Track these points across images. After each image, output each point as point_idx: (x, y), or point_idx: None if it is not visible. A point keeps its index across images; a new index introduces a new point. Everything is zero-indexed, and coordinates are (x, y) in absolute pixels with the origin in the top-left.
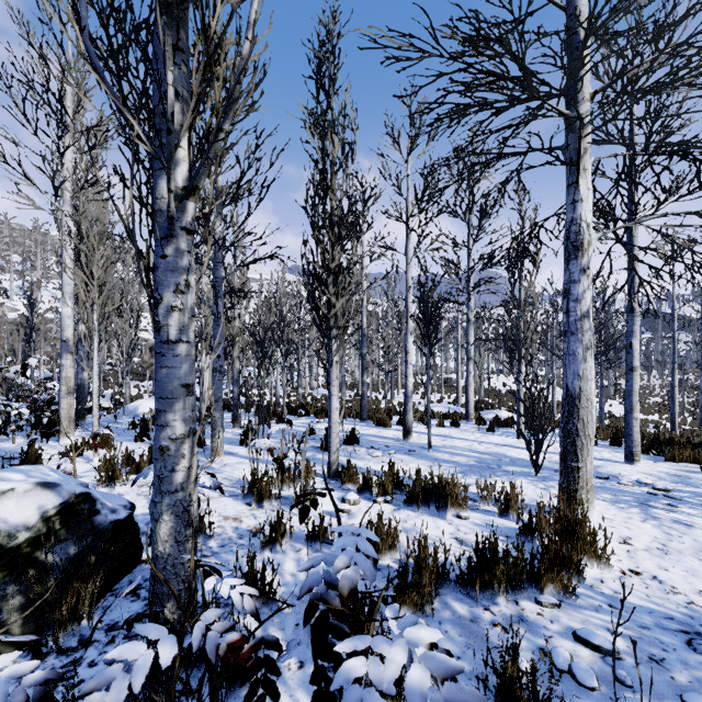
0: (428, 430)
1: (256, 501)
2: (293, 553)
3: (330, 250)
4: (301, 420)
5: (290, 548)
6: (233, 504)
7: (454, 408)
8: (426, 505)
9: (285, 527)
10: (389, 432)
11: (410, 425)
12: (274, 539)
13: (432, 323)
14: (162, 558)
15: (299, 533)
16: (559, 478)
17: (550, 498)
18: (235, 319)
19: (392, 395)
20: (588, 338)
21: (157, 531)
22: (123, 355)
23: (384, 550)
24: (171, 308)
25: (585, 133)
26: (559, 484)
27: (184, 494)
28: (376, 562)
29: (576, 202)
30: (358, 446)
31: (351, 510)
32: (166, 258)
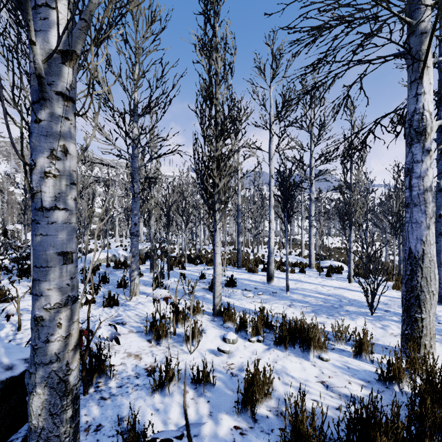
0: (286, 278)
1: (154, 339)
2: (179, 396)
3: (214, 142)
4: (196, 267)
5: (177, 391)
6: (137, 340)
7: (299, 259)
8: (291, 345)
9: (173, 371)
10: (257, 277)
11: (272, 272)
12: (164, 382)
13: (289, 200)
14: (35, 433)
15: (187, 373)
16: (403, 325)
17: (401, 346)
18: (151, 199)
19: (257, 250)
20: (430, 209)
21: (30, 404)
22: (81, 223)
23: (260, 399)
24: (44, 174)
25: (426, 37)
26: (403, 330)
27: (60, 364)
28: (254, 415)
29: (419, 95)
30: (235, 288)
31: (230, 351)
32: (39, 122)
